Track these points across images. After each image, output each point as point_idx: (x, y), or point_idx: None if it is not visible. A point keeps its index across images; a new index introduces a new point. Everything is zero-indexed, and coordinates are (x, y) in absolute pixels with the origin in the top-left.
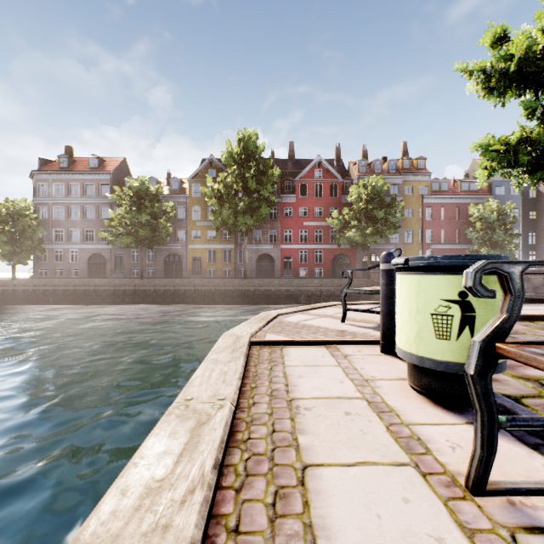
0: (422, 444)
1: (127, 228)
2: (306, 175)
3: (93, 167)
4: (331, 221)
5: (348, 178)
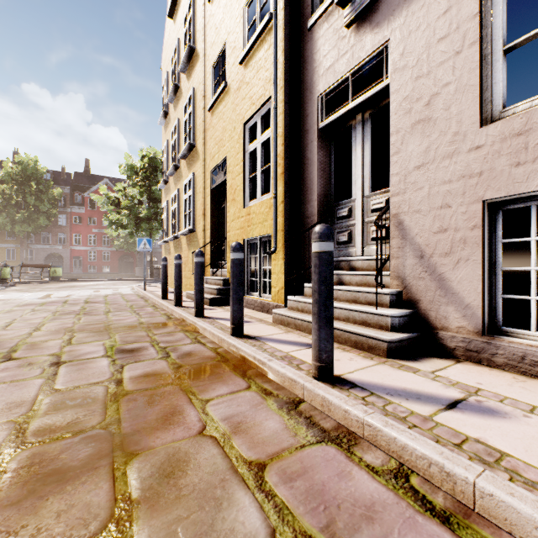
0: None
1: None
2: (95, 192)
3: None
4: (108, 232)
5: None
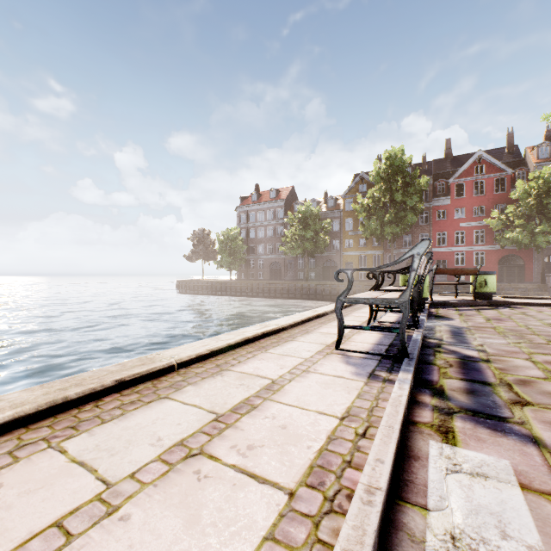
0: None
1: (297, 242)
2: (463, 174)
3: (273, 197)
4: (490, 221)
5: (522, 167)
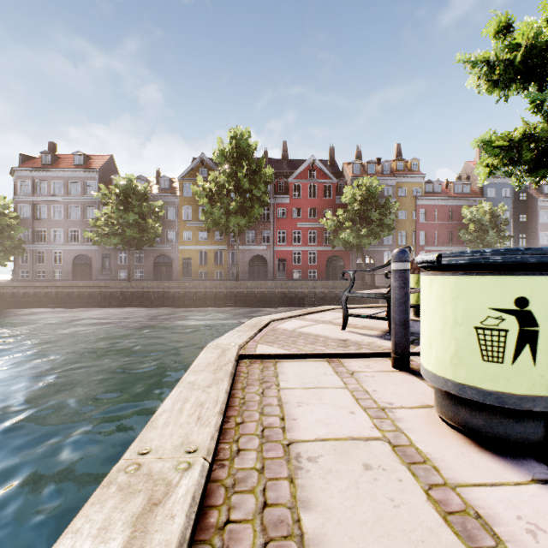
0: (485, 526)
1: (113, 228)
2: (300, 175)
3: (78, 164)
4: (325, 222)
5: (342, 178)
